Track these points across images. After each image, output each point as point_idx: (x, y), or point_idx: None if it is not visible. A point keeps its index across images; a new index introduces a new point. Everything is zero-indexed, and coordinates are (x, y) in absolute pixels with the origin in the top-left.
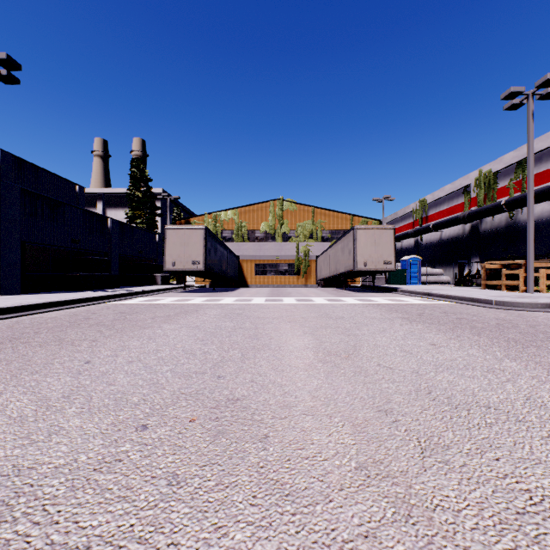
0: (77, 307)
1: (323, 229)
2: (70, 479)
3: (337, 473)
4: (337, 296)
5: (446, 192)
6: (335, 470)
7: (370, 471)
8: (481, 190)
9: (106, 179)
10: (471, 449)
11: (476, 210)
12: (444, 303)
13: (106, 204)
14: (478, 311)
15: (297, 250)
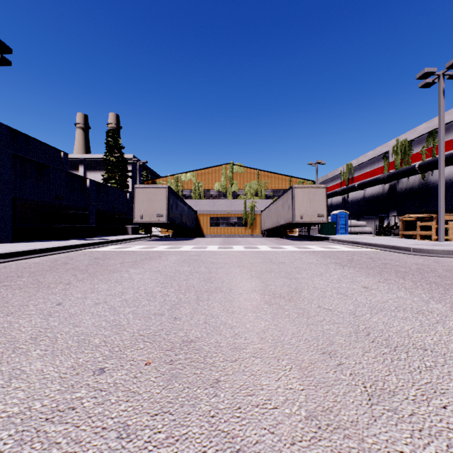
0: (59, 253)
1: (266, 188)
2: (19, 431)
3: (287, 424)
4: (278, 244)
5: (368, 158)
6: (286, 420)
7: (321, 421)
8: (398, 155)
9: (86, 147)
10: (416, 395)
11: (394, 173)
12: (369, 250)
13: (87, 168)
14: (399, 257)
15: (245, 206)
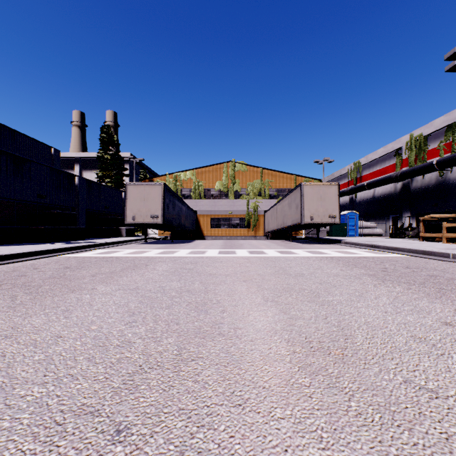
0: (26, 260)
1: (270, 188)
2: None
3: None
4: (287, 248)
5: (379, 155)
6: None
7: None
8: (412, 152)
9: (83, 145)
10: None
11: (408, 170)
12: (396, 256)
13: (83, 167)
14: (441, 266)
15: (248, 206)
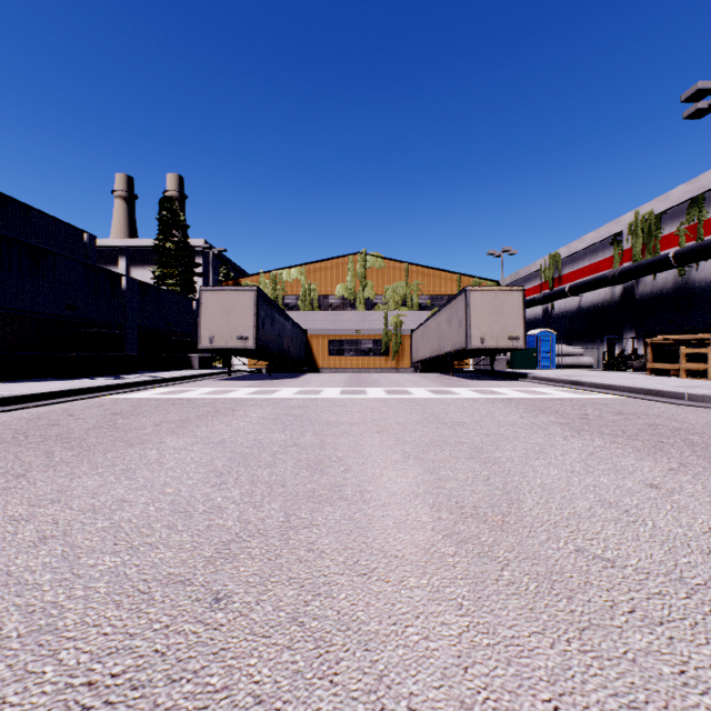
0: (55, 403)
1: (420, 294)
2: None
3: None
4: (444, 386)
5: (587, 243)
6: None
7: None
8: (638, 239)
9: (131, 228)
10: None
11: (632, 267)
12: (607, 397)
13: (131, 262)
14: (669, 411)
15: (386, 322)
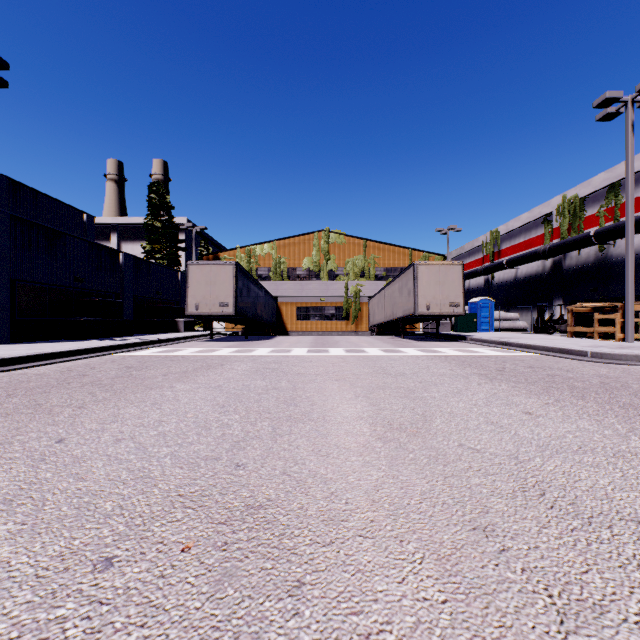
0: (75, 360)
1: (377, 266)
2: None
3: None
4: (394, 346)
5: (522, 222)
6: None
7: None
8: (565, 219)
9: (121, 207)
10: None
11: (559, 243)
12: (527, 355)
13: (122, 237)
14: (571, 365)
15: (346, 291)
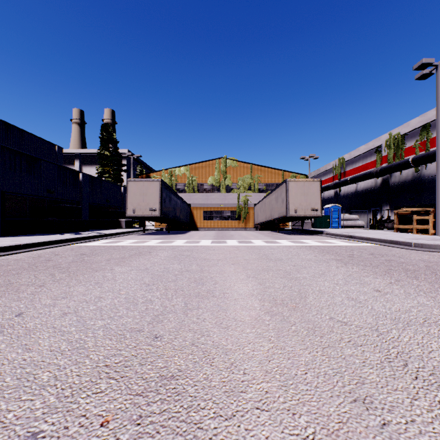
0: (45, 248)
1: (259, 182)
2: None
3: None
4: (273, 238)
5: (361, 152)
6: None
7: None
8: (391, 149)
9: (82, 142)
10: None
11: (387, 166)
12: (367, 245)
13: (82, 162)
14: (401, 253)
15: (238, 199)
